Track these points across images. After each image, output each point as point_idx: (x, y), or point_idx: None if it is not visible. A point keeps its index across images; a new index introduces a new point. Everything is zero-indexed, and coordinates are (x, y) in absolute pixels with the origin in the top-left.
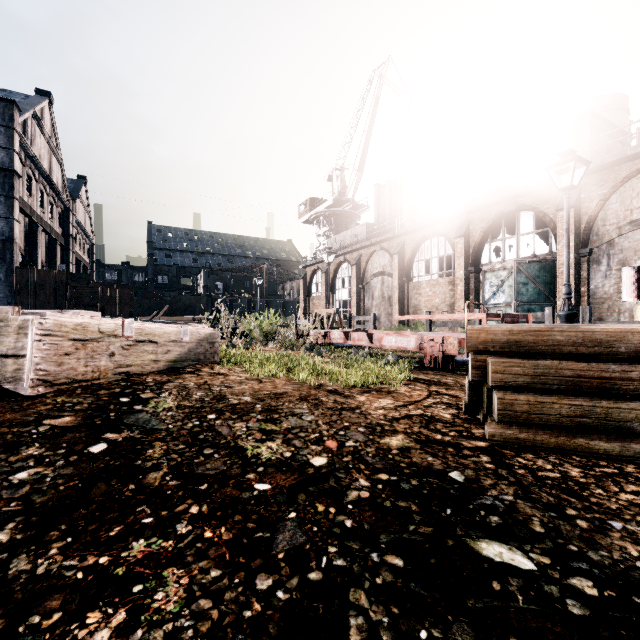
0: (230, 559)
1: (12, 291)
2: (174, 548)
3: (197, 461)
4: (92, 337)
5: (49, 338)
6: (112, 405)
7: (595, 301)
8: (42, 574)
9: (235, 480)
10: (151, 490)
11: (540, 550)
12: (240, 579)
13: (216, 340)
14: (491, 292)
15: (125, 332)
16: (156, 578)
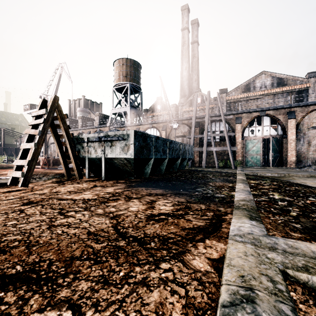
0: None
1: None
2: None
3: None
4: None
5: None
6: None
7: None
8: None
9: None
10: None
11: None
12: None
13: None
14: None
15: None
16: None
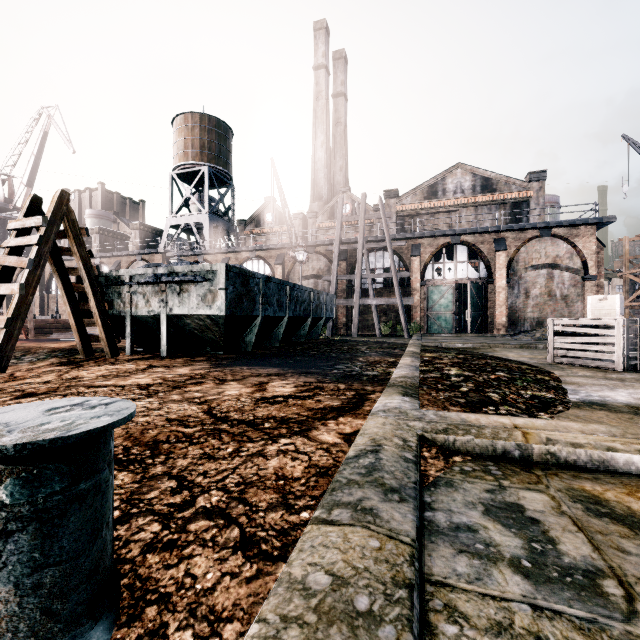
0: None
1: None
2: None
3: None
4: None
5: None
6: None
7: None
8: None
9: None
10: None
11: None
12: None
13: None
14: None
15: None
16: None
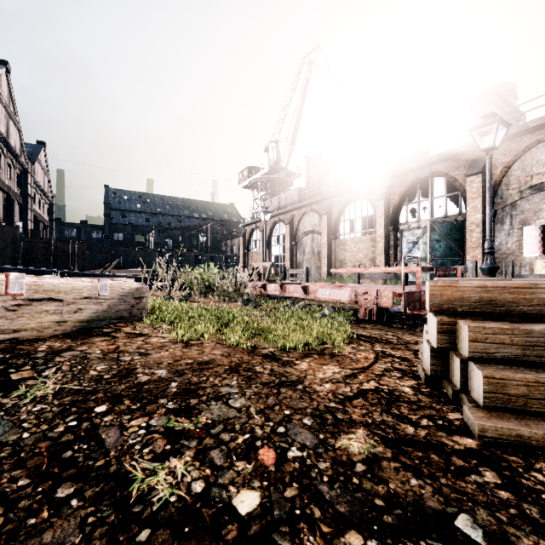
0: None
1: None
2: None
3: (32, 523)
4: None
5: None
6: None
7: (499, 256)
8: None
9: None
10: None
11: None
12: None
13: (144, 295)
14: (408, 248)
15: (10, 289)
16: None
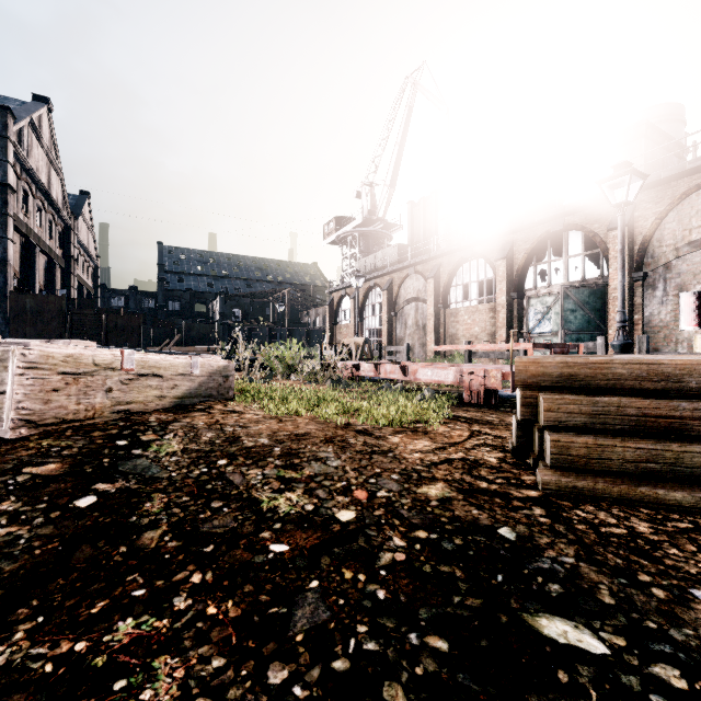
0: (237, 643)
1: (6, 318)
2: (169, 629)
3: (203, 517)
4: (85, 370)
5: (33, 372)
6: (107, 449)
7: (650, 330)
8: (1, 667)
9: (247, 540)
10: (146, 553)
11: (612, 628)
12: (248, 670)
13: (231, 373)
14: (536, 320)
15: (125, 364)
16: (144, 670)
